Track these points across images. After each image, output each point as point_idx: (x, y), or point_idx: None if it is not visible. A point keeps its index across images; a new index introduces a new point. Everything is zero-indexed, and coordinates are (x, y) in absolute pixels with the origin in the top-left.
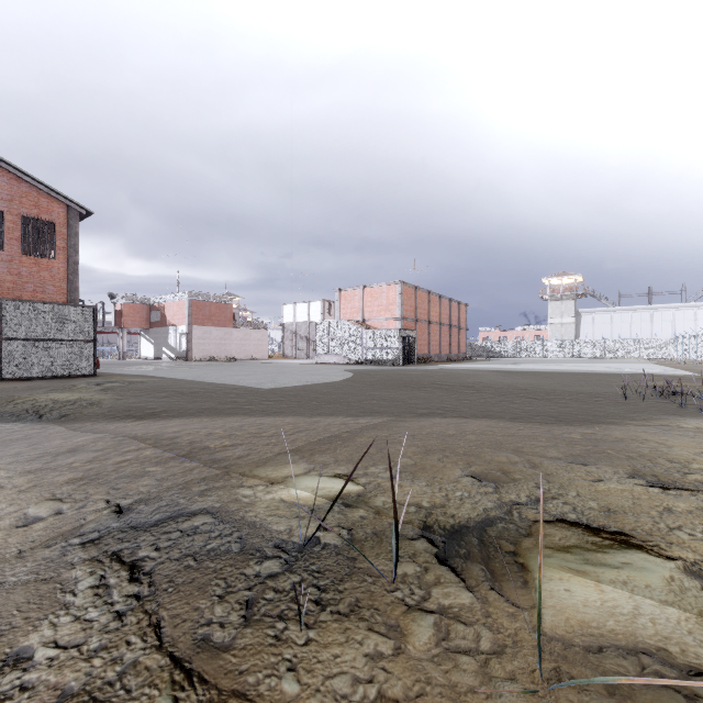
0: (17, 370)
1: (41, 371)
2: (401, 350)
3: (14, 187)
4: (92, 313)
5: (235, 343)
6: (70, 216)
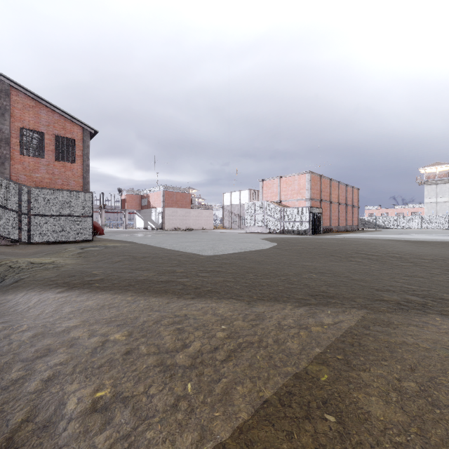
0: (40, 237)
1: (56, 237)
2: (311, 223)
3: (50, 116)
4: (90, 197)
5: (192, 218)
6: (84, 135)
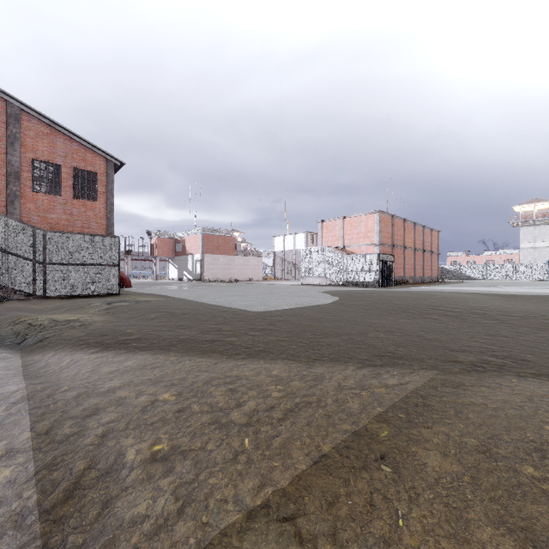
0: (57, 289)
1: (76, 290)
2: (380, 273)
3: (68, 146)
4: (117, 242)
5: (237, 267)
6: (108, 167)
